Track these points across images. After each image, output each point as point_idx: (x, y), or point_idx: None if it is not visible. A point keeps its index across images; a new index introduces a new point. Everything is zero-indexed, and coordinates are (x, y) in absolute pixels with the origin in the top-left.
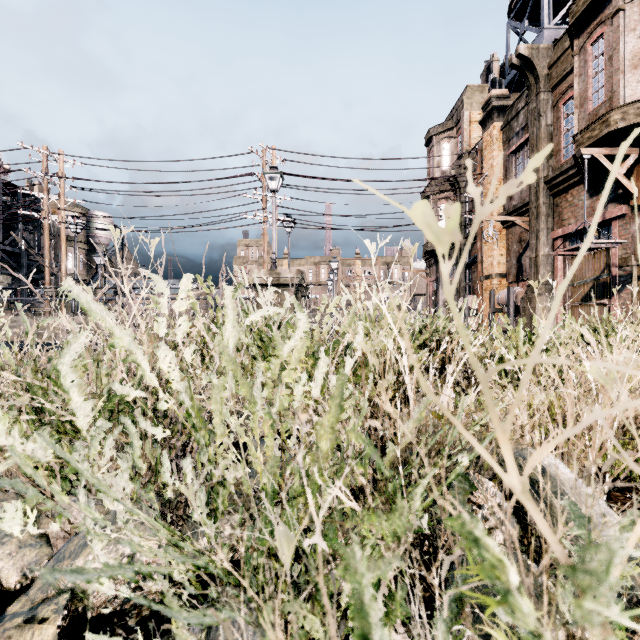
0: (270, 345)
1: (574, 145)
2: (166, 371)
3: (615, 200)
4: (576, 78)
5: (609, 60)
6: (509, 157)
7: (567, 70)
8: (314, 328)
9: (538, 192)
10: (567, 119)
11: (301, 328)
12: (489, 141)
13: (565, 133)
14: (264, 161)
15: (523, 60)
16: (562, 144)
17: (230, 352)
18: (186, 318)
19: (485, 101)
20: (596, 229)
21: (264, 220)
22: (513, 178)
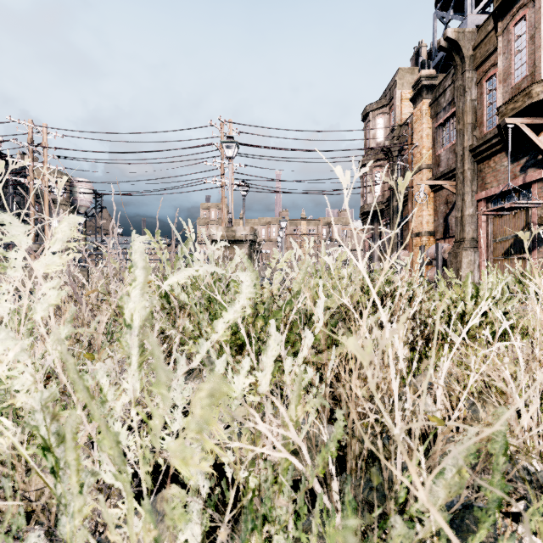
0: (217, 302)
1: (496, 117)
2: (4, 376)
3: (534, 165)
4: (500, 56)
5: (531, 39)
6: (437, 129)
7: (490, 51)
8: (264, 284)
9: (464, 159)
10: (490, 94)
11: (243, 293)
12: (419, 115)
13: (488, 107)
14: (222, 133)
15: (450, 43)
16: (485, 116)
17: (135, 332)
18: (57, 283)
19: (415, 80)
20: (516, 191)
21: (222, 185)
22: (440, 148)
